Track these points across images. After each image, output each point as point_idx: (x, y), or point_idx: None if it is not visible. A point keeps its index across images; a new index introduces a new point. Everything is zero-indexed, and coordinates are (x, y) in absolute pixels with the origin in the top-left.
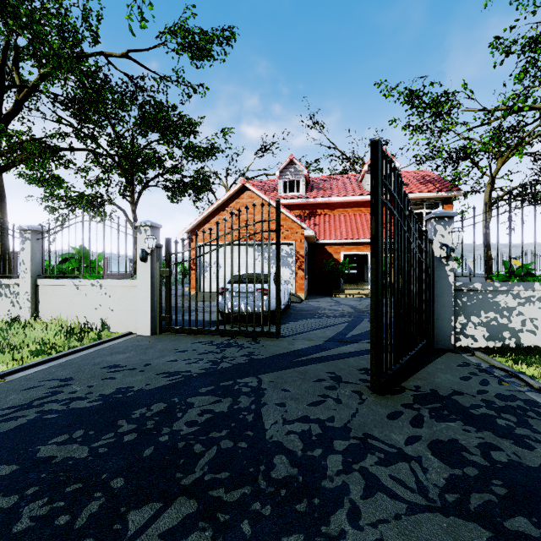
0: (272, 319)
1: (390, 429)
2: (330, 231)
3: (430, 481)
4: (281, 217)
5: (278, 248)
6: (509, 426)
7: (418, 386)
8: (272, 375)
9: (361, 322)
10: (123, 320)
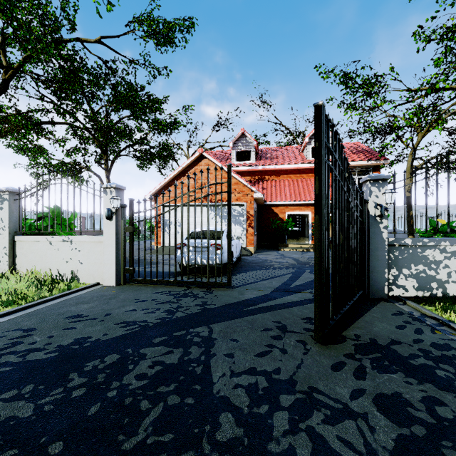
0: (225, 271)
1: (335, 382)
2: (276, 194)
3: (379, 443)
4: (233, 182)
5: (230, 208)
6: (448, 377)
7: (357, 335)
8: (222, 325)
9: (303, 273)
10: (91, 272)
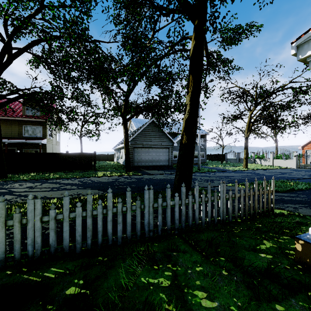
0: None
1: None
2: None
3: None
4: None
5: None
6: None
7: None
8: None
9: None
10: (290, 166)
